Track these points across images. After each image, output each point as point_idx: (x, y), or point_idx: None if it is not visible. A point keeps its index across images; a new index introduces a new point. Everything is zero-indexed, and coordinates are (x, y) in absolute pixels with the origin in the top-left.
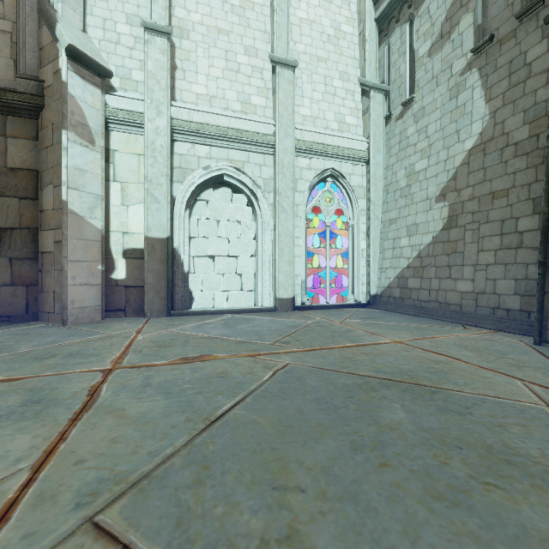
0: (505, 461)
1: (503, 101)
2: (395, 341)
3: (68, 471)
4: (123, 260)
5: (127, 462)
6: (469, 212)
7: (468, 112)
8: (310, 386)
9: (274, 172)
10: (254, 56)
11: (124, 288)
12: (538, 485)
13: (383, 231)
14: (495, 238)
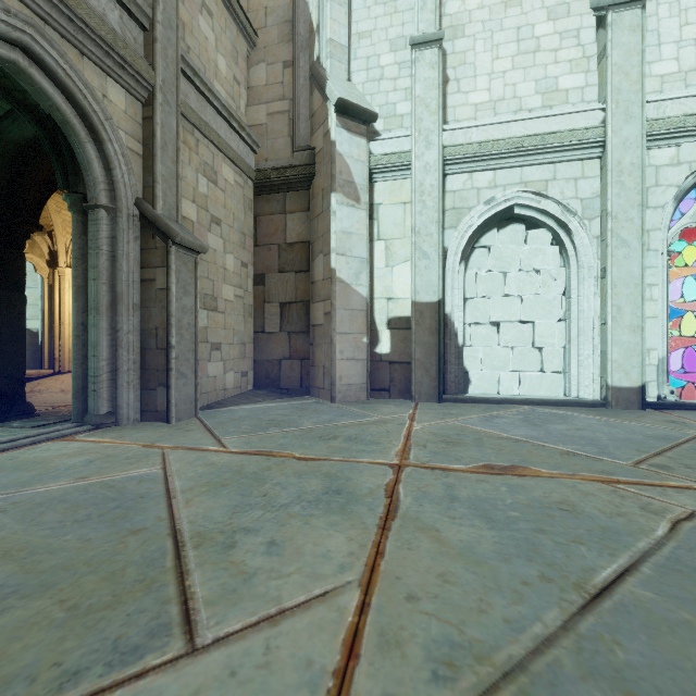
0: None
1: None
2: None
3: (402, 607)
4: (388, 331)
5: (478, 625)
6: None
7: None
8: None
9: (600, 185)
10: (563, 16)
11: (388, 364)
12: None
13: None
14: None
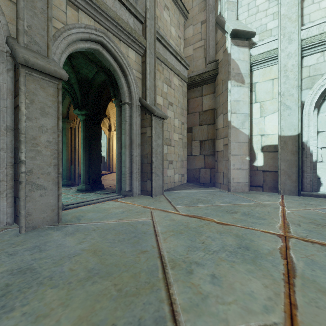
0: None
1: None
2: None
3: None
4: (261, 153)
5: None
6: None
7: None
8: None
9: None
10: None
11: (262, 172)
12: None
13: None
14: None
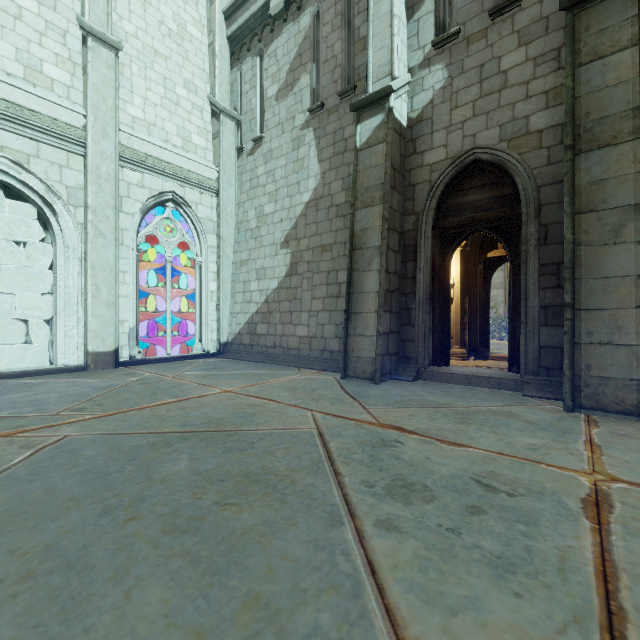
0: (255, 481)
1: (330, 165)
2: (225, 391)
3: None
4: None
5: None
6: (306, 261)
7: (306, 167)
8: (84, 458)
9: (85, 180)
10: (50, 7)
11: None
12: (267, 493)
13: (234, 272)
14: (323, 287)
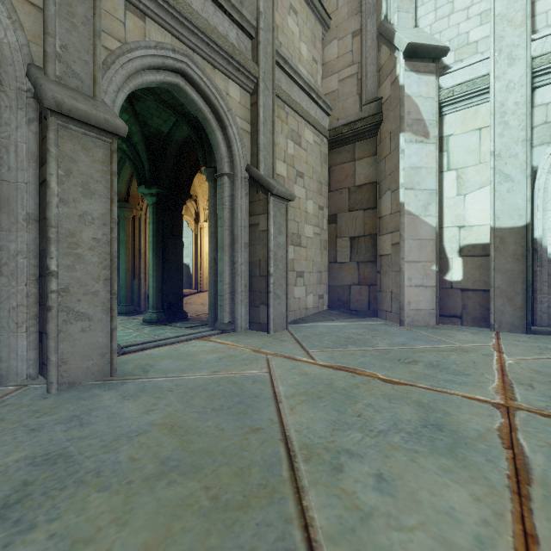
0: None
1: None
2: None
3: None
4: (459, 259)
5: None
6: None
7: None
8: None
9: None
10: None
11: (460, 291)
12: None
13: None
14: None
